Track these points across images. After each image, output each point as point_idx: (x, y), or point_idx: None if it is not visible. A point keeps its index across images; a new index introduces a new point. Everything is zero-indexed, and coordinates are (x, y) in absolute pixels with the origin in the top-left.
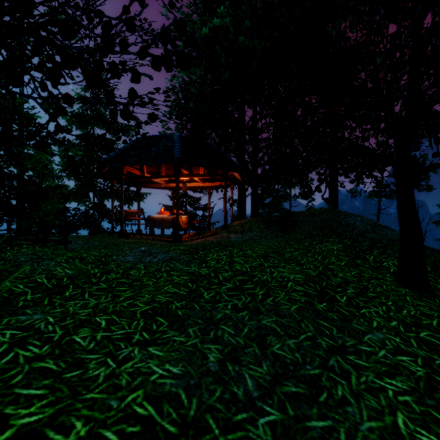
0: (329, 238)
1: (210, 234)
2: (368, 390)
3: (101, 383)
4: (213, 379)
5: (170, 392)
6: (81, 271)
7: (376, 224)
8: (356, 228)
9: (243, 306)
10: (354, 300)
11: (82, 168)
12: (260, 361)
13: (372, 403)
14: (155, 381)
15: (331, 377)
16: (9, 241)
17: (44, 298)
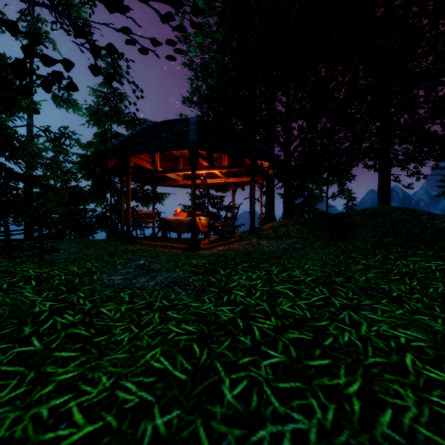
0: (415, 249)
1: (235, 239)
2: None
3: None
4: None
5: None
6: (18, 307)
7: None
8: None
9: None
10: None
11: (98, 167)
12: None
13: None
14: None
15: None
16: None
17: None
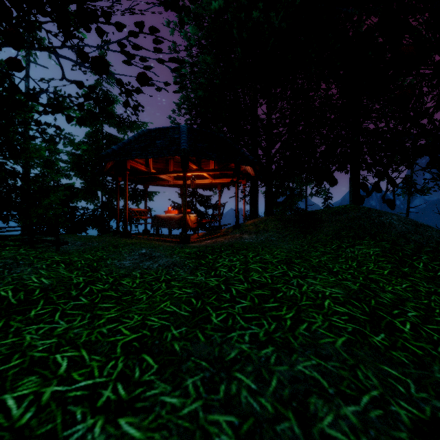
0: (362, 239)
1: (221, 234)
2: None
3: None
4: None
5: None
6: (61, 280)
7: (417, 223)
8: (394, 228)
9: (266, 338)
10: (422, 329)
11: (90, 166)
12: None
13: None
14: None
15: None
16: None
17: None
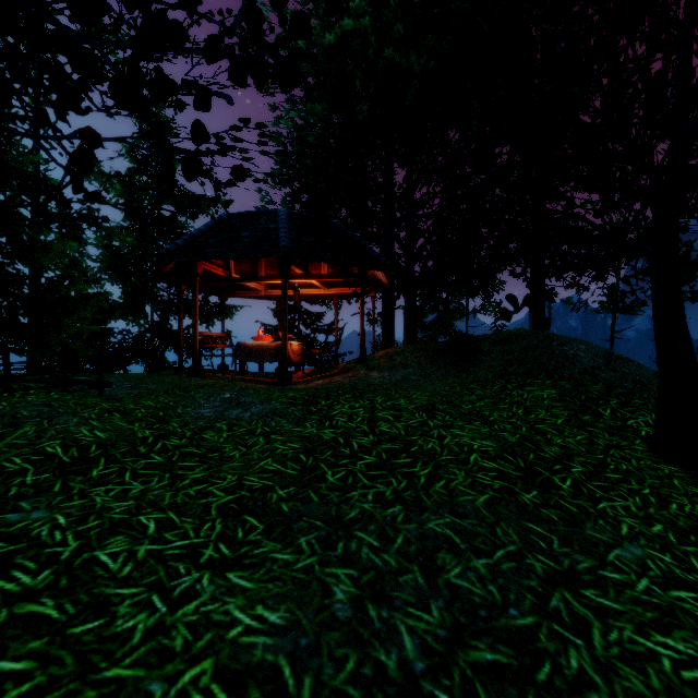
0: (535, 378)
1: (338, 371)
2: (626, 657)
3: (136, 647)
4: (342, 635)
5: (262, 664)
6: (122, 433)
7: (612, 355)
8: (579, 362)
9: (393, 497)
10: (585, 486)
11: (133, 265)
12: (427, 599)
13: (635, 686)
14: (235, 641)
15: (556, 631)
16: (8, 383)
17: (54, 481)
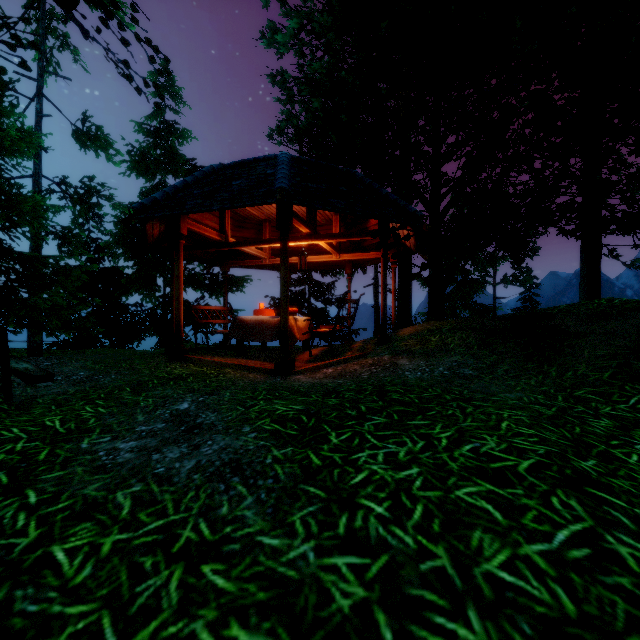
0: None
1: (353, 355)
2: None
3: None
4: None
5: None
6: None
7: None
8: None
9: None
10: None
11: None
12: None
13: None
14: None
15: None
16: None
17: None
